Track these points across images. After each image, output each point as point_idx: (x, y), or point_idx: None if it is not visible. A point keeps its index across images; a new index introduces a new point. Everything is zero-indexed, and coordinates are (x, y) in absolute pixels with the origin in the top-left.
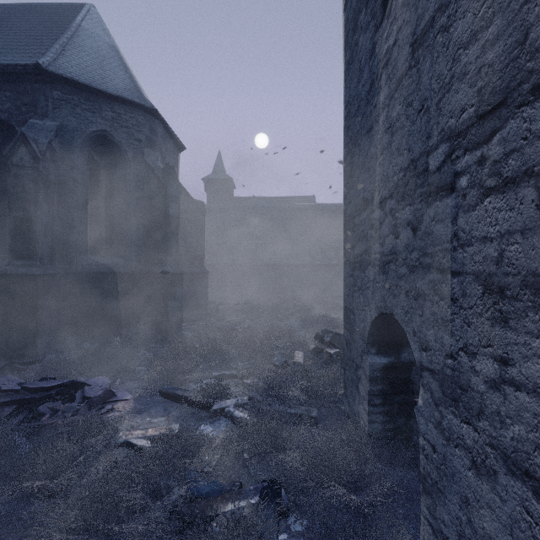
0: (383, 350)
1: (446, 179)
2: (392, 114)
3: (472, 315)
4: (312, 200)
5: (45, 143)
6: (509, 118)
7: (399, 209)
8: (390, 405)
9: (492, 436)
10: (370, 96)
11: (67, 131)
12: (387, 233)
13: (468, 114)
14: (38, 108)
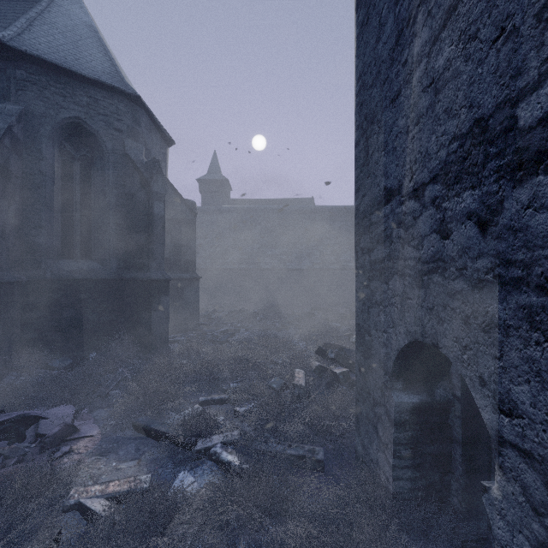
0: (411, 384)
1: None
2: (437, 63)
3: None
4: (311, 202)
5: (2, 128)
6: None
7: (450, 196)
8: (421, 457)
9: None
10: (397, 52)
11: (34, 116)
12: (427, 231)
13: None
14: None
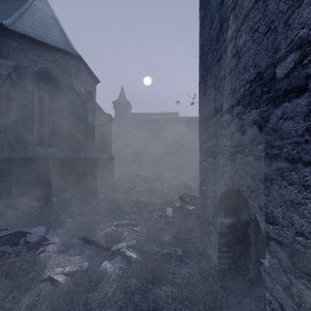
0: (228, 213)
1: (296, 82)
2: (239, 42)
3: None
4: (176, 115)
5: (5, 74)
6: None
7: (245, 112)
8: (233, 252)
9: None
10: (220, 35)
11: (22, 67)
12: (234, 131)
13: None
14: (3, 53)
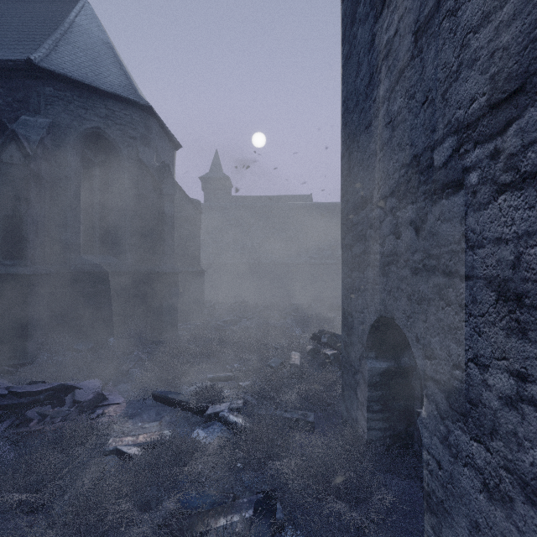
0: (382, 354)
1: (454, 175)
2: (393, 107)
3: (483, 324)
4: (309, 199)
5: (36, 140)
6: (528, 106)
7: (400, 208)
8: (389, 411)
9: (507, 459)
10: (369, 90)
11: (60, 128)
12: (388, 233)
13: (479, 103)
14: (30, 104)
